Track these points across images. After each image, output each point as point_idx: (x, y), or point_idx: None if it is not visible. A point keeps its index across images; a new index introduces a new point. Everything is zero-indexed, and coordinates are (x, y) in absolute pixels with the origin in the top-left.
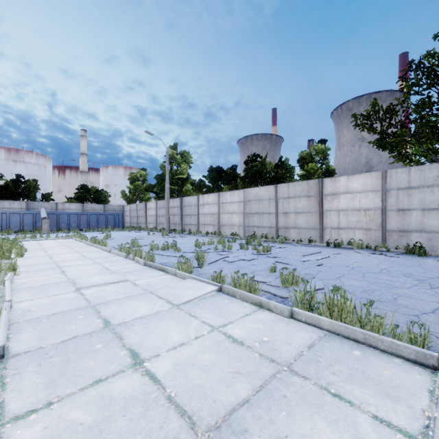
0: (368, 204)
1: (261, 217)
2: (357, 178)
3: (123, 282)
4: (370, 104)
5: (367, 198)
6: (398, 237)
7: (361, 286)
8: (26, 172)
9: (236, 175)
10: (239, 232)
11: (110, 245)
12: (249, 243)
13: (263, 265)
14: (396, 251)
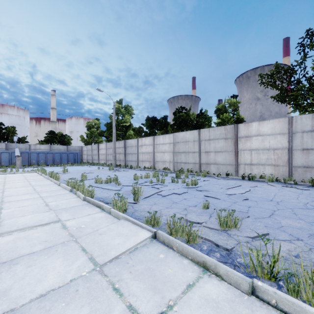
0: (276, 145)
1: (187, 155)
2: (267, 123)
3: (53, 223)
4: (274, 65)
5: (275, 140)
6: (302, 172)
7: (302, 227)
8: (9, 121)
9: (167, 123)
10: (169, 167)
11: (63, 179)
12: (178, 176)
13: (194, 200)
14: (303, 184)
